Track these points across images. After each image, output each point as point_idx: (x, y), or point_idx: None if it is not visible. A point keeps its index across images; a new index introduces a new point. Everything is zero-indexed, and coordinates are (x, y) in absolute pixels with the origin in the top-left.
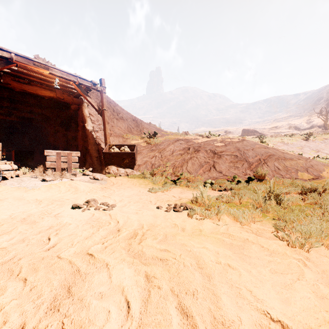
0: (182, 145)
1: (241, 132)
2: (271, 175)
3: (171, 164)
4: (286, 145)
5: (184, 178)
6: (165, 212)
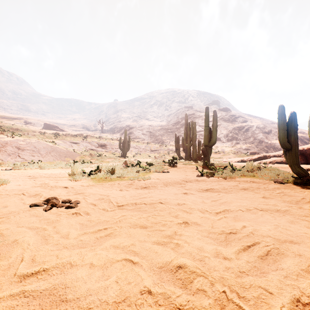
0: None
1: (44, 125)
2: (52, 160)
3: None
4: (71, 143)
5: None
6: (4, 170)
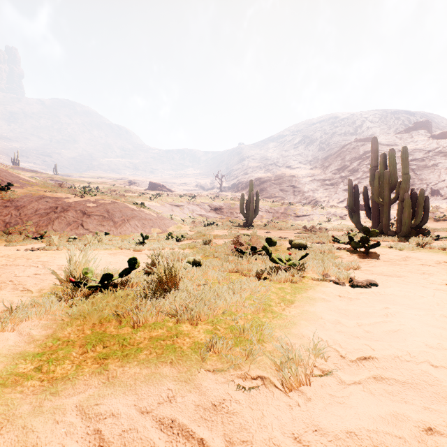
0: (49, 203)
1: (149, 185)
2: (130, 231)
3: (34, 222)
4: (172, 206)
5: (49, 236)
6: (24, 251)
